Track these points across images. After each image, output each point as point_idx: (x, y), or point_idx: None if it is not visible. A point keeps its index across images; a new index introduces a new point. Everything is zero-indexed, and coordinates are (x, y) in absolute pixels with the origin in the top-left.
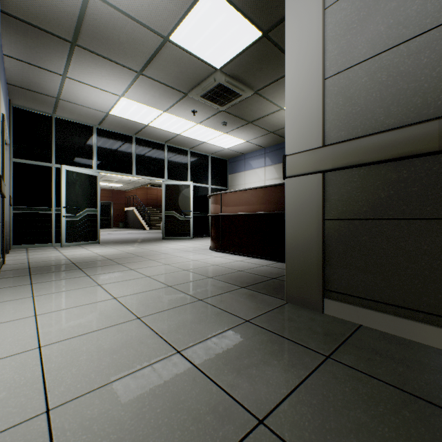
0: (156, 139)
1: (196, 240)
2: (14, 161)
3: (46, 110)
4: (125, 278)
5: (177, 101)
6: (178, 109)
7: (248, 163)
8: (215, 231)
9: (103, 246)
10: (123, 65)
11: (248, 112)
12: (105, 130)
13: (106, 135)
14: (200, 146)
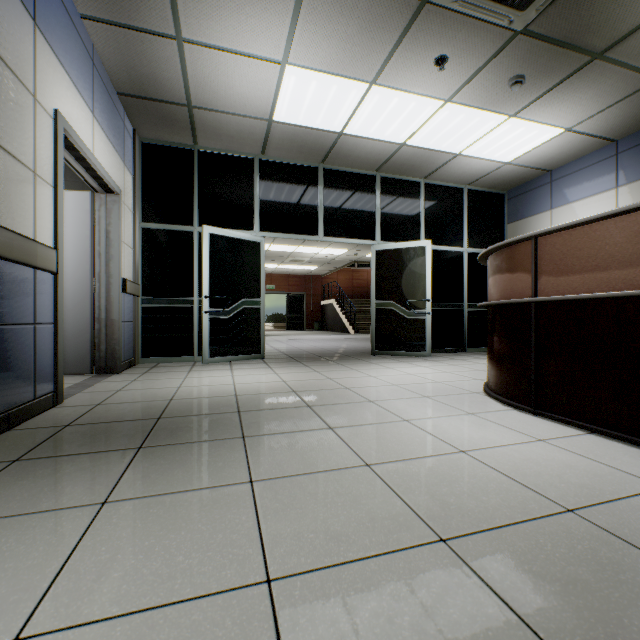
0: (359, 166)
1: (439, 360)
2: (143, 227)
3: (184, 140)
4: (171, 575)
5: (400, 38)
6: (402, 65)
7: (560, 189)
8: (510, 349)
9: (264, 365)
10: None
11: (602, 11)
12: (272, 163)
13: (274, 171)
14: (447, 166)
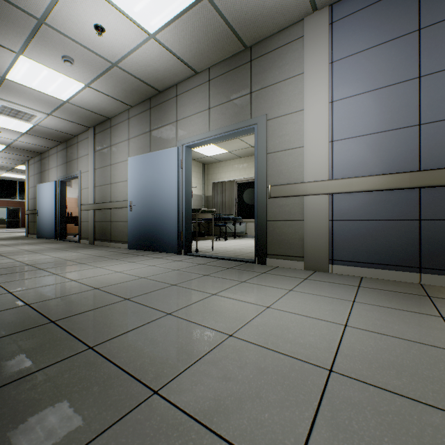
0: None
1: None
2: None
3: None
4: None
5: None
6: None
7: None
8: None
9: None
10: (1, 169)
11: None
12: (0, 179)
13: (1, 181)
14: None
